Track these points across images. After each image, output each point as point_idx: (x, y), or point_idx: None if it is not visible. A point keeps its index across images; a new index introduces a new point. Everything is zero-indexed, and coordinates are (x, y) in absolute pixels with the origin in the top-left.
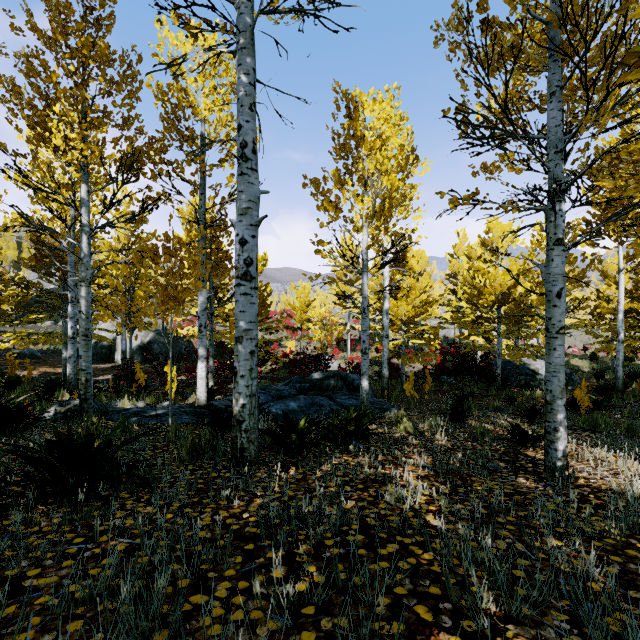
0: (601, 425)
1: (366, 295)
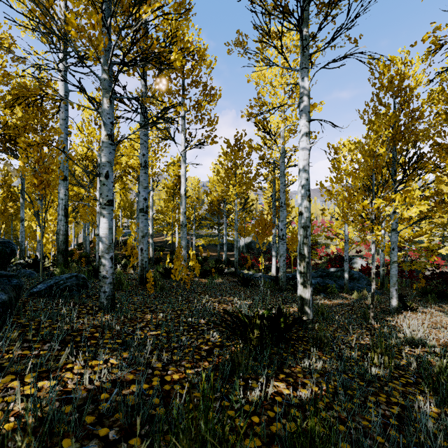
0: None
1: (346, 234)
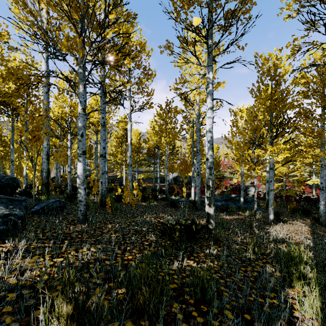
0: None
1: (242, 171)
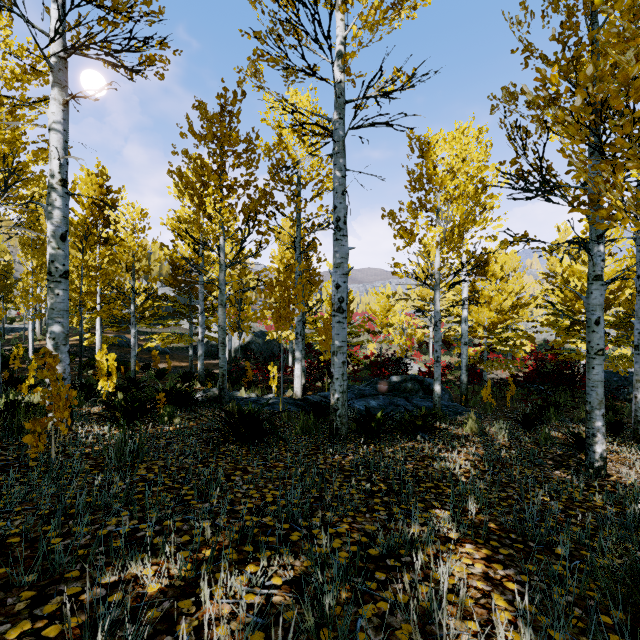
0: None
1: (438, 310)
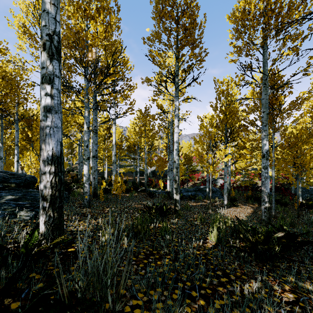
0: (279, 209)
1: None
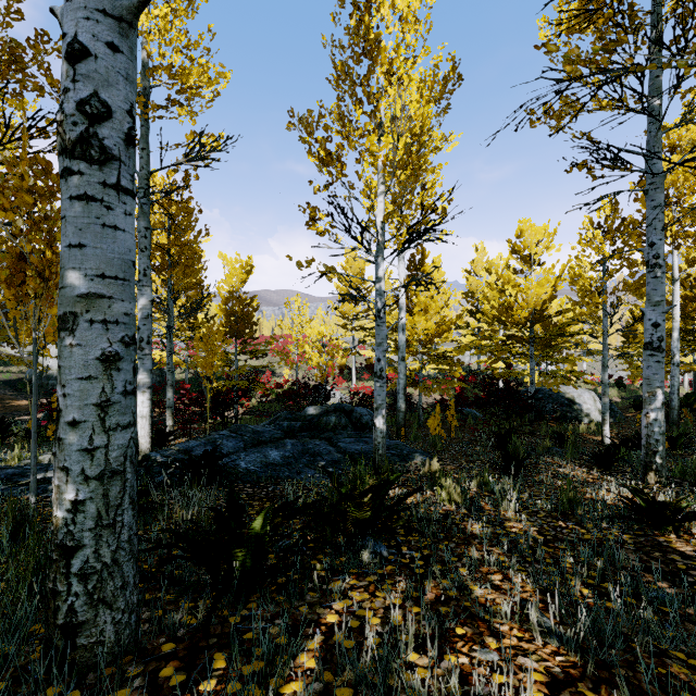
0: None
1: (382, 291)
